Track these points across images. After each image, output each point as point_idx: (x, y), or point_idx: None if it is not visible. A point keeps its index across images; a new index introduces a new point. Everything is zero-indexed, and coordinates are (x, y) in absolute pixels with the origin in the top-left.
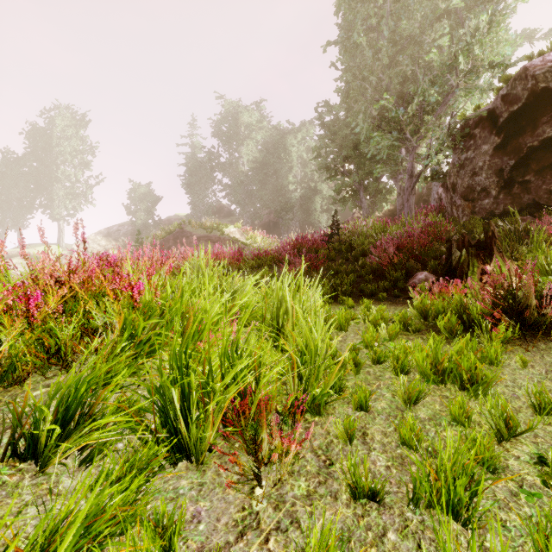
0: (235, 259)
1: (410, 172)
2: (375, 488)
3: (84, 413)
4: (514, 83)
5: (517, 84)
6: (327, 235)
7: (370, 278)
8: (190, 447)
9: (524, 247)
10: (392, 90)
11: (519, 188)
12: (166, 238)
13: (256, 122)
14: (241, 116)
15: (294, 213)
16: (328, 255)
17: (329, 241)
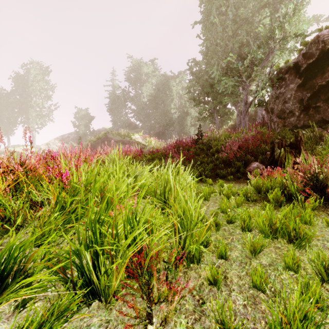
0: (137, 154)
1: (245, 101)
2: (238, 328)
3: (19, 270)
4: (310, 45)
5: (313, 46)
6: (194, 140)
7: (222, 166)
8: (100, 292)
9: (320, 146)
10: (234, 51)
11: (313, 111)
12: (97, 141)
13: (151, 72)
14: (143, 68)
15: (174, 126)
16: (195, 152)
17: (196, 143)
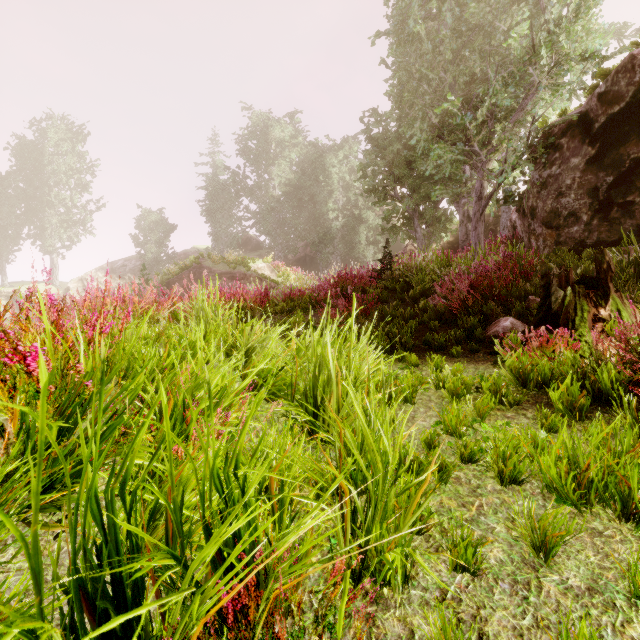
0: (258, 300)
1: (478, 193)
2: None
3: None
4: (616, 76)
5: (621, 77)
6: (376, 271)
7: (436, 325)
8: None
9: None
10: (455, 92)
11: (619, 211)
12: (181, 275)
13: (290, 137)
14: (272, 130)
15: (335, 246)
16: (379, 296)
17: (380, 277)
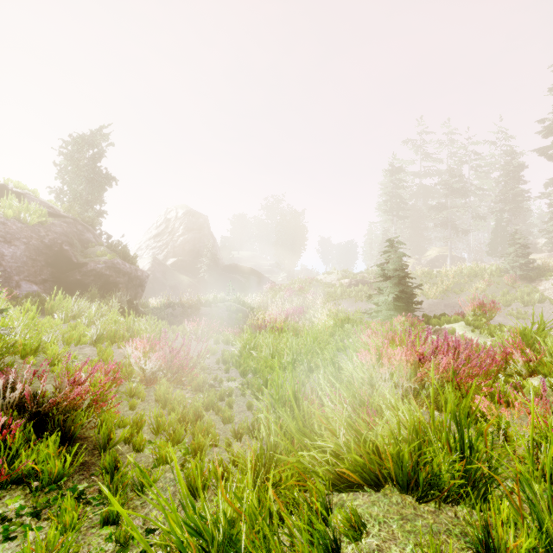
0: None
1: None
2: None
3: None
4: None
5: None
6: None
7: None
8: None
9: None
10: None
11: None
12: None
13: None
14: None
15: None
16: None
17: None
